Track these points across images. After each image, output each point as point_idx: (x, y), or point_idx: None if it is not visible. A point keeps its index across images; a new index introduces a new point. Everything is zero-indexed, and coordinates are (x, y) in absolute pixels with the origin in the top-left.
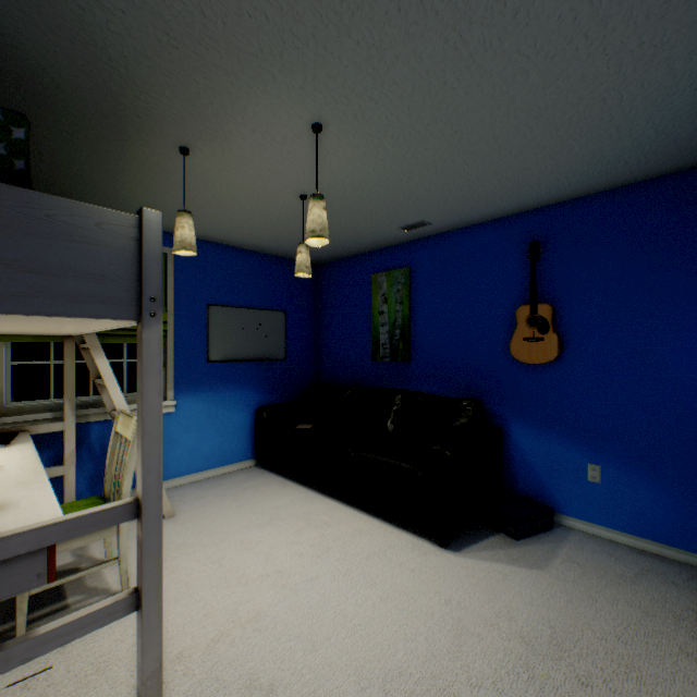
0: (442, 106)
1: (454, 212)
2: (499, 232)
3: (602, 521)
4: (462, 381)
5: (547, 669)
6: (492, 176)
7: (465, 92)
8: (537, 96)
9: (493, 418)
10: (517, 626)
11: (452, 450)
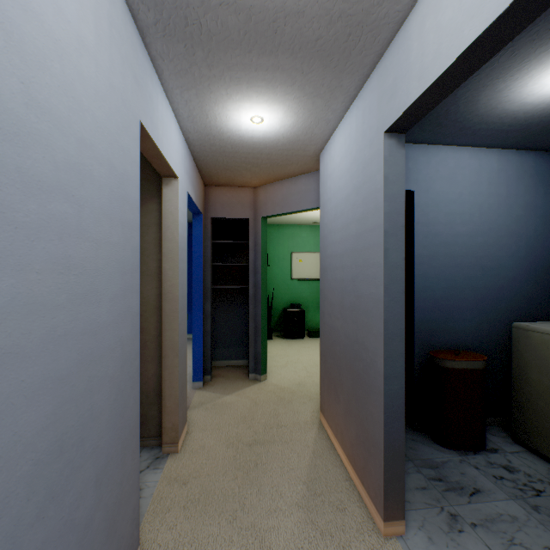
0: None
1: None
2: None
3: (189, 332)
4: None
5: None
6: None
7: None
8: None
9: None
10: None
11: None
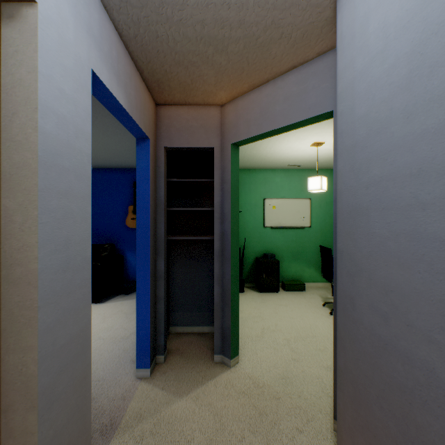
0: (98, 140)
1: (102, 163)
2: (122, 174)
3: None
4: (106, 237)
5: (132, 315)
6: (118, 158)
7: (107, 140)
8: (130, 146)
9: (120, 252)
10: (125, 311)
11: (101, 263)
